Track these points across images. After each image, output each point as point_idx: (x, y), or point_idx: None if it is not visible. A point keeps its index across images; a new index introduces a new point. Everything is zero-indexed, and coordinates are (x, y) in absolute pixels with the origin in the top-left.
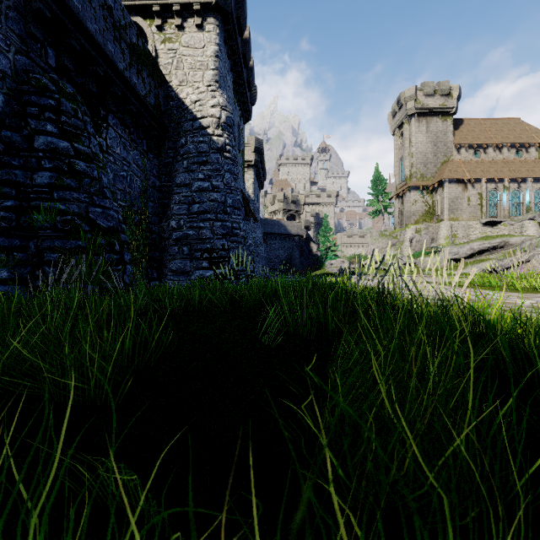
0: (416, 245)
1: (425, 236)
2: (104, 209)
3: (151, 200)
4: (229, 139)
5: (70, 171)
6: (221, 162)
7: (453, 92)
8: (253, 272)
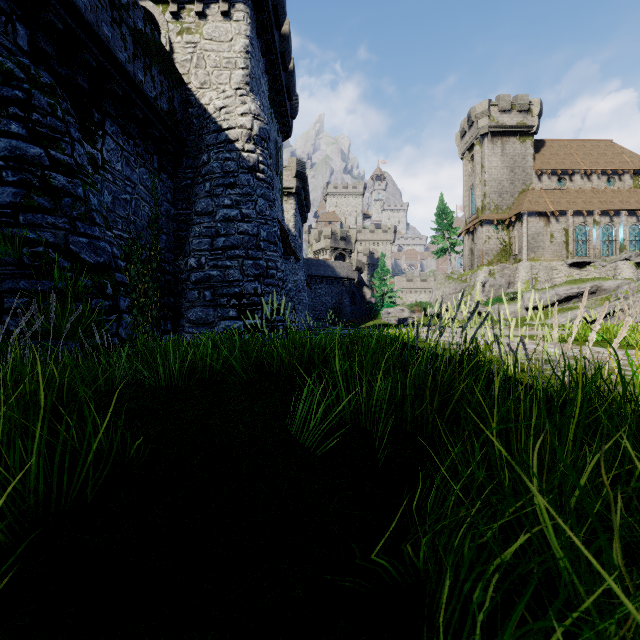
0: (489, 290)
1: (501, 280)
2: (91, 239)
3: (164, 232)
4: (263, 156)
5: (43, 187)
6: (253, 185)
7: (533, 108)
8: (294, 322)
